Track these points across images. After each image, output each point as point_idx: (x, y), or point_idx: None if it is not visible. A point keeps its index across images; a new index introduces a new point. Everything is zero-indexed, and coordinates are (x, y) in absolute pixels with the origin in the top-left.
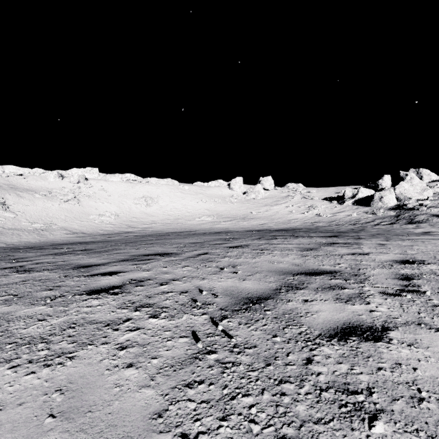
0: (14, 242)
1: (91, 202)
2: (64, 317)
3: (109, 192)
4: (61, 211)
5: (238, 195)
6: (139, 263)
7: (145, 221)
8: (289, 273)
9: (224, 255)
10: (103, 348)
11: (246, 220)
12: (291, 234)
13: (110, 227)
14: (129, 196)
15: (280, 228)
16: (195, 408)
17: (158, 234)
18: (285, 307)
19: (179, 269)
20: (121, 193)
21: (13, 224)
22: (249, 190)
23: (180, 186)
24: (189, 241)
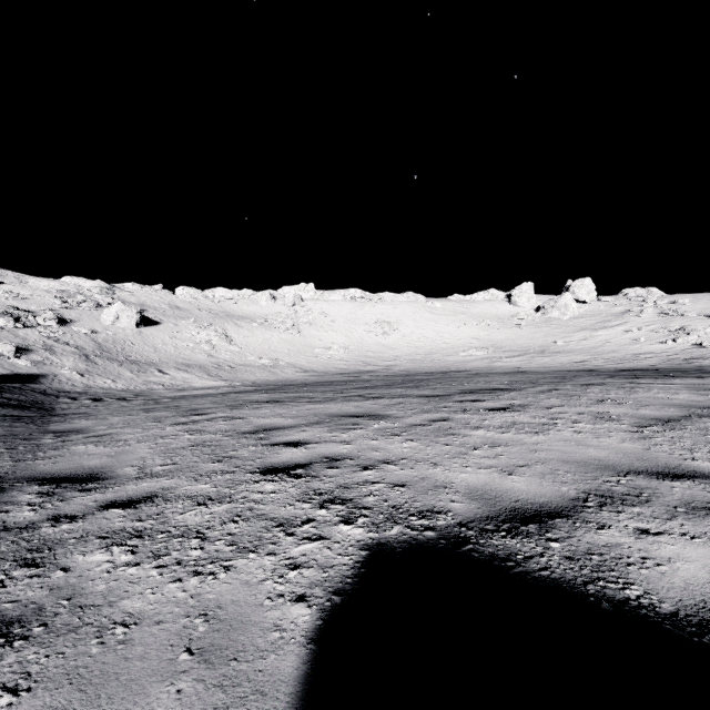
0: (254, 380)
1: (313, 330)
2: (499, 420)
3: (332, 316)
4: (282, 343)
5: (526, 313)
6: (487, 395)
7: (384, 356)
8: (691, 407)
9: (584, 391)
10: (563, 432)
11: (547, 355)
12: (659, 374)
13: (342, 364)
14: (357, 321)
15: (619, 367)
16: (668, 450)
17: (415, 374)
18: (704, 425)
19: (547, 400)
20: (346, 317)
21: (241, 360)
22: (547, 304)
23: (428, 303)
24: (505, 379)
